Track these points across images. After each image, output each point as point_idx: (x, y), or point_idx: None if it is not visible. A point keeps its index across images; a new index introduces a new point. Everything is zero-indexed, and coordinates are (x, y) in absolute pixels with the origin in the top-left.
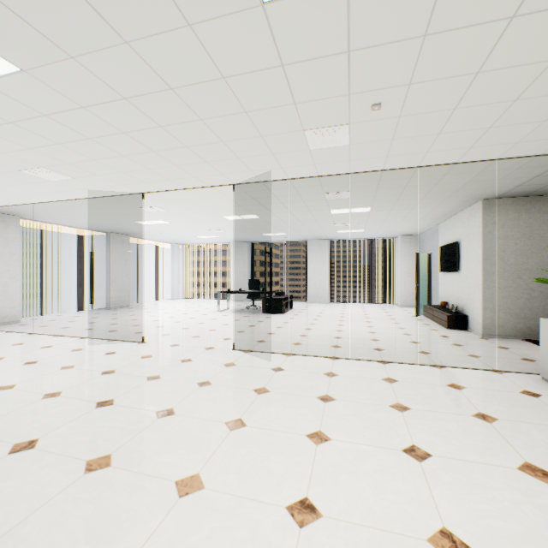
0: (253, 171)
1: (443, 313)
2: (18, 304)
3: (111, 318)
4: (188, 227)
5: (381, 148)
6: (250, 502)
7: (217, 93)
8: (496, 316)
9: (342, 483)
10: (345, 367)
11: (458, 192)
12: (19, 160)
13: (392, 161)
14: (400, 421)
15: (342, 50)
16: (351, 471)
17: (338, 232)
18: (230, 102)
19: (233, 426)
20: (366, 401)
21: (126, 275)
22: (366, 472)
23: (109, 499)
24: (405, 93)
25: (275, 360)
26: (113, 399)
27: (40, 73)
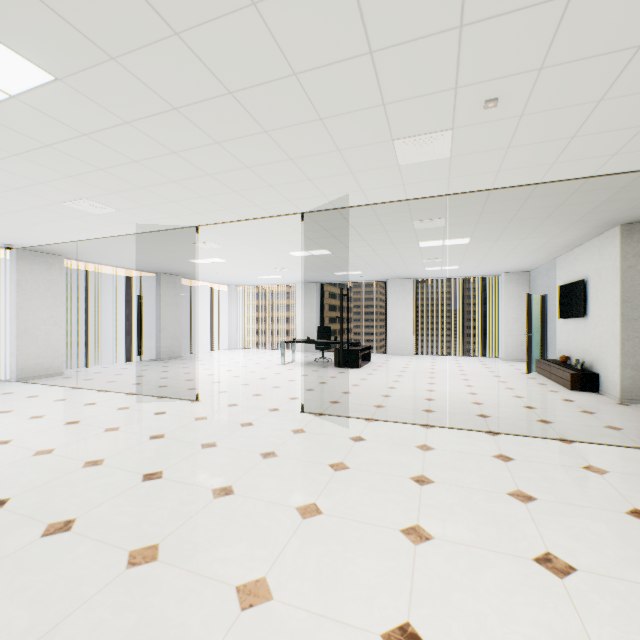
0: (326, 196)
1: (565, 371)
2: (62, 354)
3: (162, 370)
4: (248, 265)
5: (491, 160)
6: (333, 623)
7: (285, 96)
8: (639, 375)
9: (454, 604)
10: (442, 439)
11: (588, 215)
12: (59, 191)
13: (504, 177)
14: (524, 516)
15: (453, 24)
16: (466, 586)
17: (426, 269)
18: (302, 106)
19: (306, 513)
20: (475, 485)
21: (178, 321)
22: (486, 589)
23: (154, 607)
24: (532, 82)
25: (353, 427)
26: (162, 471)
27: (77, 81)
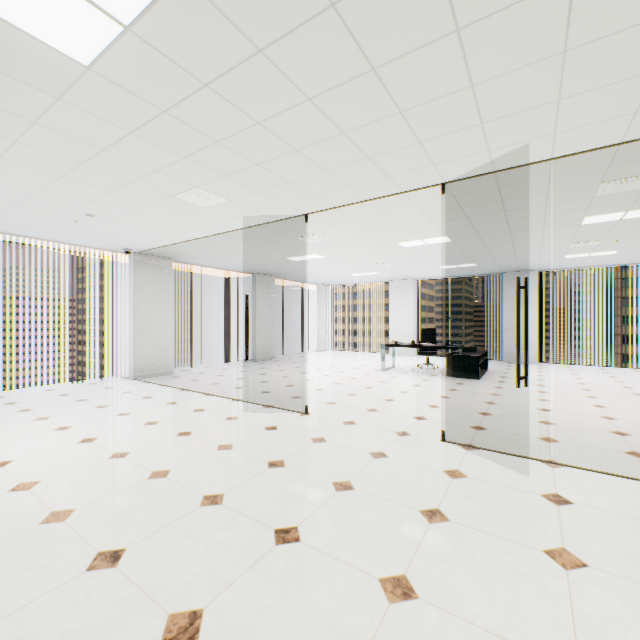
0: (490, 151)
1: None
2: (171, 354)
3: (259, 373)
4: (345, 261)
5: None
6: None
7: None
8: None
9: None
10: None
11: None
12: (172, 179)
13: None
14: None
15: None
16: None
17: (565, 257)
18: None
19: None
20: None
21: (271, 322)
22: None
23: None
24: None
25: (534, 475)
26: (296, 527)
27: None
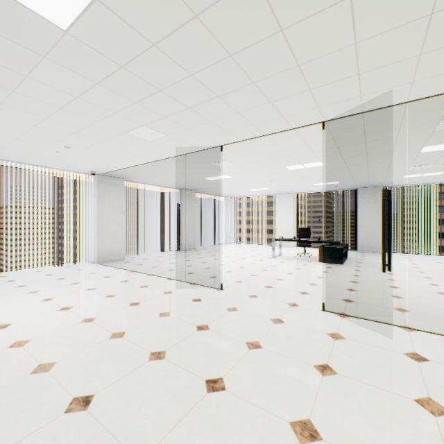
0: (362, 96)
1: None
2: (123, 246)
3: (185, 259)
4: (246, 180)
5: None
6: None
7: None
8: None
9: None
10: None
11: None
12: (126, 120)
13: None
14: None
15: None
16: None
17: (404, 177)
18: None
19: None
20: None
21: (193, 223)
22: None
23: None
24: None
25: (396, 337)
26: (221, 378)
27: None
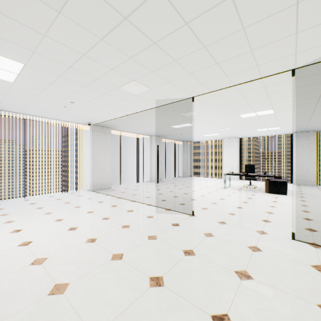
0: None
1: None
2: (110, 178)
3: (156, 188)
4: (203, 127)
5: None
6: None
7: None
8: None
9: None
10: None
11: None
12: (120, 75)
13: None
14: None
15: None
16: None
17: None
18: None
19: None
20: None
21: (159, 161)
22: None
23: None
24: None
25: None
26: (226, 314)
27: None
